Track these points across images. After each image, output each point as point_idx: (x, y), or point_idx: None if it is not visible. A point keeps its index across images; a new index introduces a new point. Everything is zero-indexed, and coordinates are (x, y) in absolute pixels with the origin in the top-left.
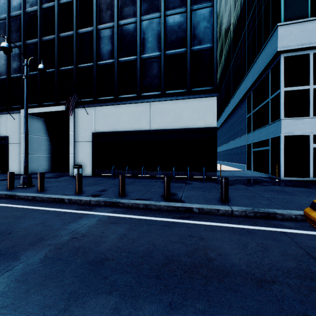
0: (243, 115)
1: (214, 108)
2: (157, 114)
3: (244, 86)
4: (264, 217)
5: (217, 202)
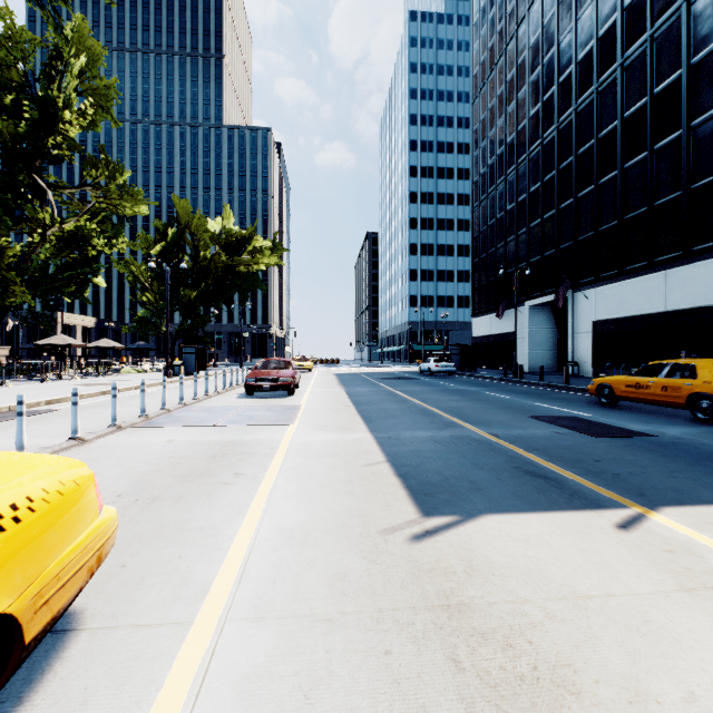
0: None
1: None
2: (675, 286)
3: None
4: None
5: None
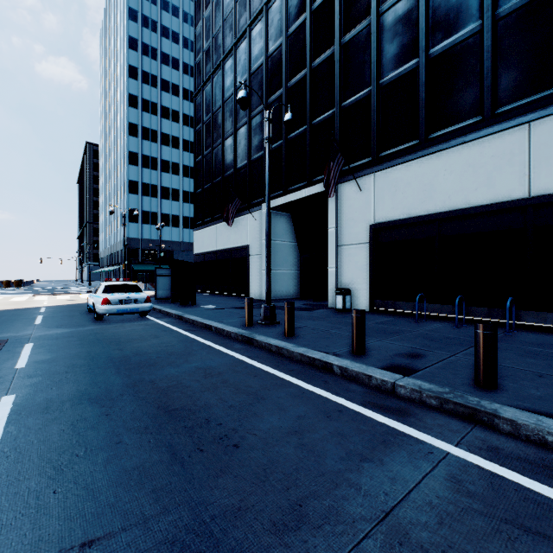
0: None
1: None
2: None
3: None
4: None
5: None
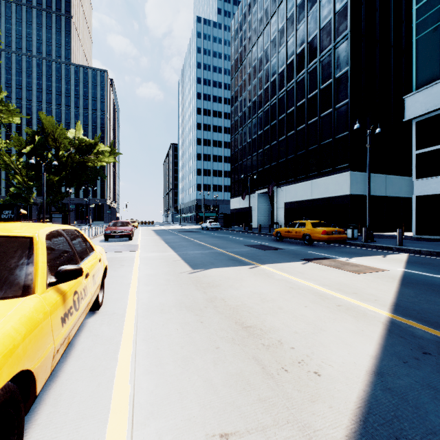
0: None
1: (348, 180)
2: (315, 188)
3: None
4: None
5: None
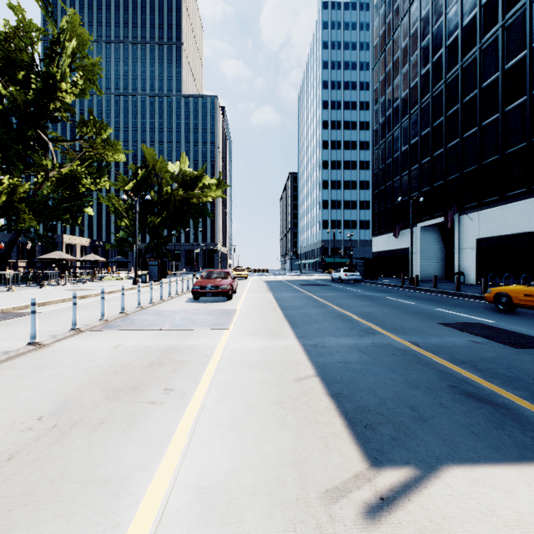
0: None
1: None
2: None
3: None
4: None
5: None
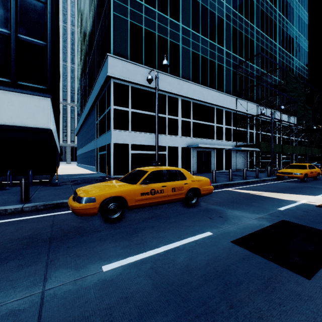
0: (94, 121)
1: (47, 109)
2: None
3: (93, 95)
4: (54, 207)
5: (15, 203)
